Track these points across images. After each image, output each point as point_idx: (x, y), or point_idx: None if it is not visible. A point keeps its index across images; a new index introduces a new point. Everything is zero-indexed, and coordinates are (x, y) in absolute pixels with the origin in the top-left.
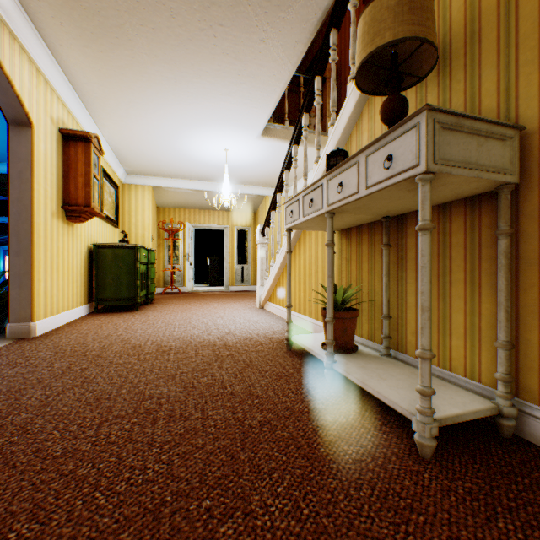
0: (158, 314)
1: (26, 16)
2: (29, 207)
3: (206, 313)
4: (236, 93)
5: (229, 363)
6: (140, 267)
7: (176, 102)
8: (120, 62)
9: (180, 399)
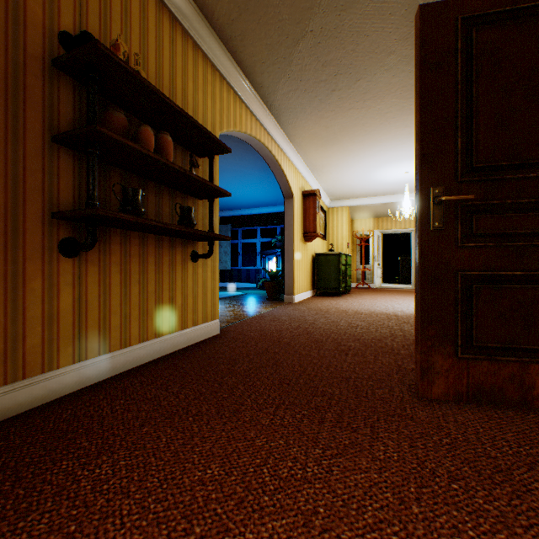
0: (353, 299)
1: (294, 149)
2: (292, 238)
3: (387, 301)
4: (408, 141)
5: (394, 320)
6: (341, 268)
7: (365, 157)
8: (333, 150)
9: (366, 326)
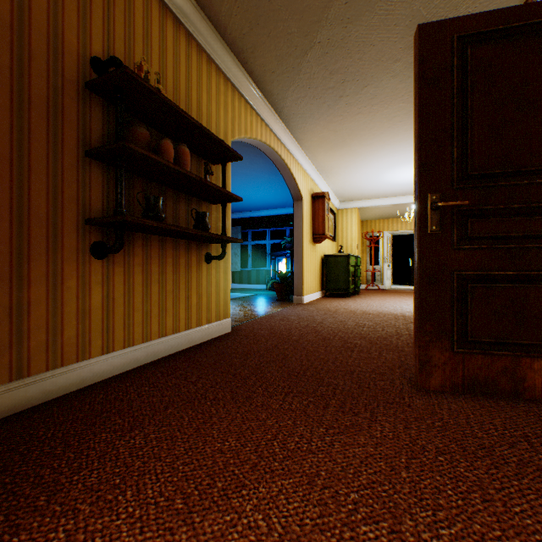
0: (362, 300)
1: (303, 153)
2: (301, 240)
3: (396, 302)
4: None
5: (401, 320)
6: (350, 269)
7: (374, 159)
8: (341, 153)
9: (373, 325)
